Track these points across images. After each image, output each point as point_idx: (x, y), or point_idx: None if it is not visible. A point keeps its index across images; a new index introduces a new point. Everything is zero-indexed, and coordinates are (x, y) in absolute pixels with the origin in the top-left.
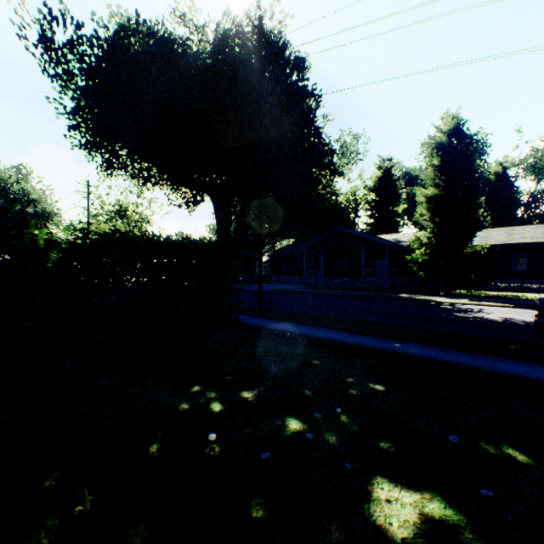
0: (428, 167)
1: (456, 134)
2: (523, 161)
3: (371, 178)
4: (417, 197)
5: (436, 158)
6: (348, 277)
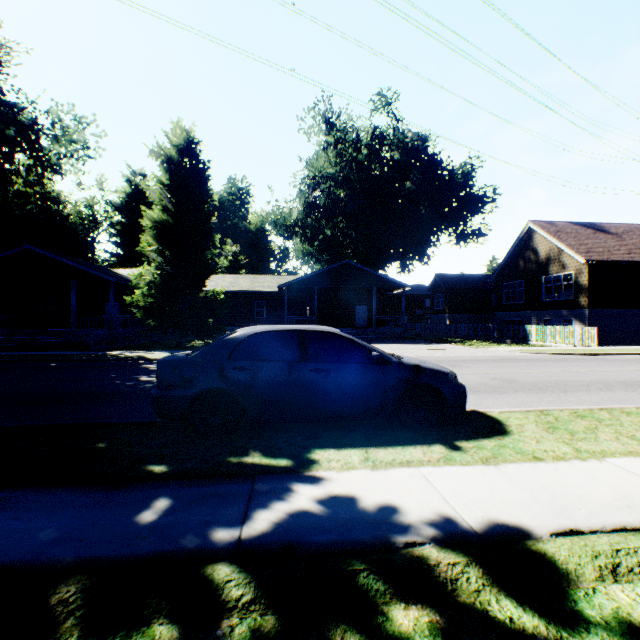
0: (158, 183)
1: (190, 154)
2: (269, 215)
3: (118, 192)
4: (145, 220)
5: (166, 174)
6: (58, 327)
